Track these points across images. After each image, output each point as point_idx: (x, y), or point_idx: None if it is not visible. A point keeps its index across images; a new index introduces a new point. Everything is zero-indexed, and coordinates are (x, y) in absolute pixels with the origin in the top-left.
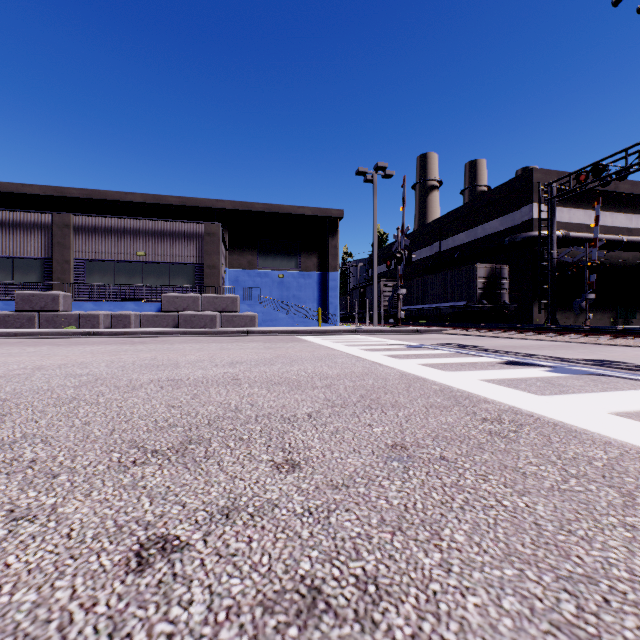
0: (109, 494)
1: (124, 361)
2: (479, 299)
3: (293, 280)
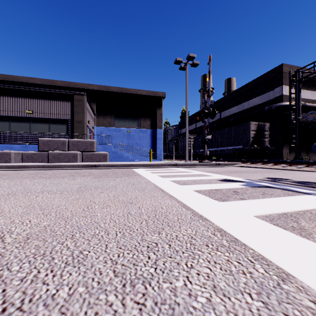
0: None
1: None
2: (251, 144)
3: (136, 134)
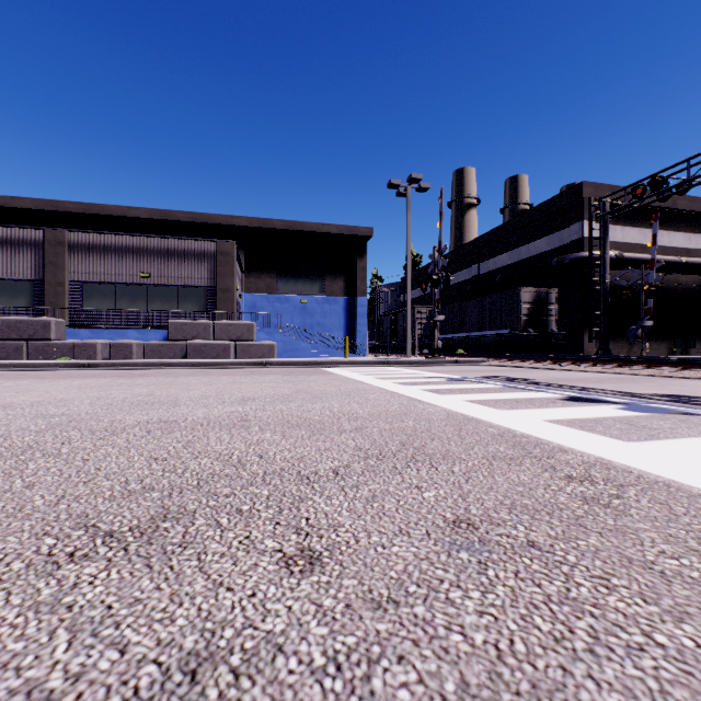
0: (6, 624)
1: (113, 397)
2: (524, 327)
3: (317, 306)
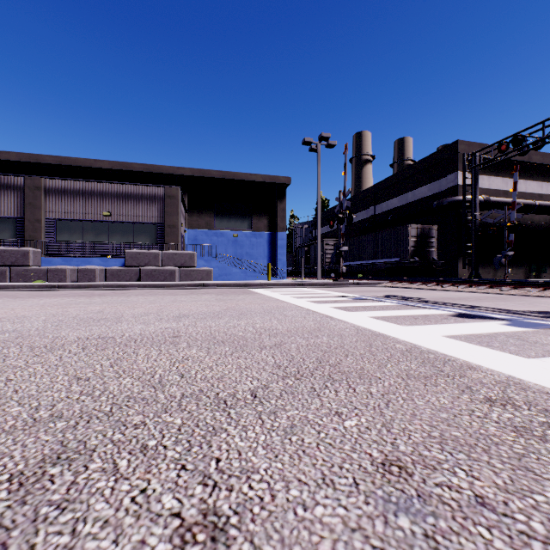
0: None
1: (67, 314)
2: (411, 256)
3: (246, 239)
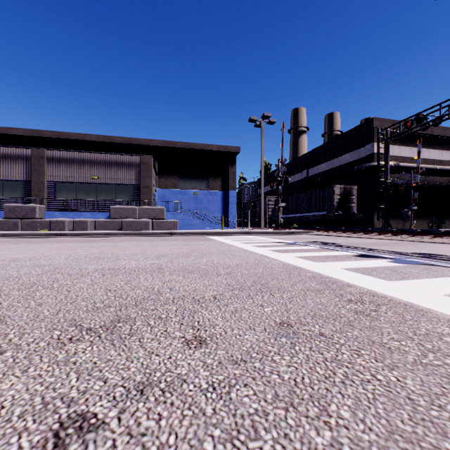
0: (43, 370)
1: (79, 254)
2: (336, 210)
3: (204, 196)
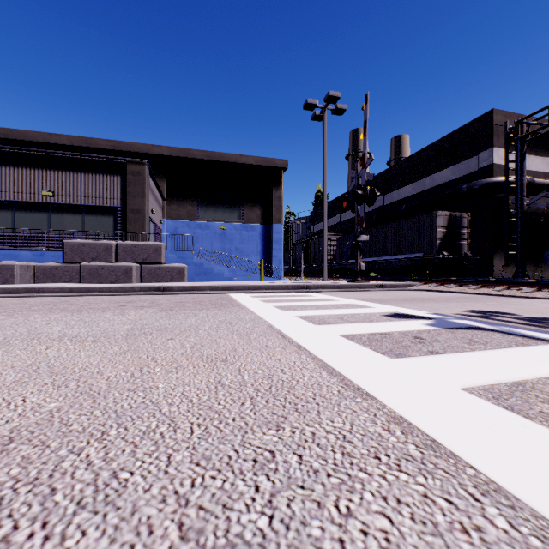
0: None
1: None
2: (439, 250)
3: (235, 232)
